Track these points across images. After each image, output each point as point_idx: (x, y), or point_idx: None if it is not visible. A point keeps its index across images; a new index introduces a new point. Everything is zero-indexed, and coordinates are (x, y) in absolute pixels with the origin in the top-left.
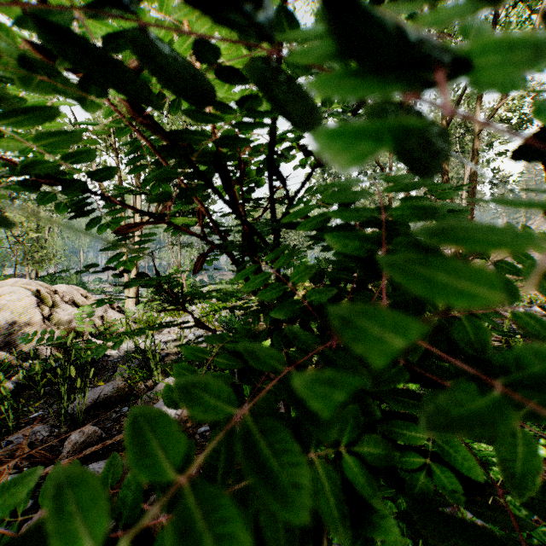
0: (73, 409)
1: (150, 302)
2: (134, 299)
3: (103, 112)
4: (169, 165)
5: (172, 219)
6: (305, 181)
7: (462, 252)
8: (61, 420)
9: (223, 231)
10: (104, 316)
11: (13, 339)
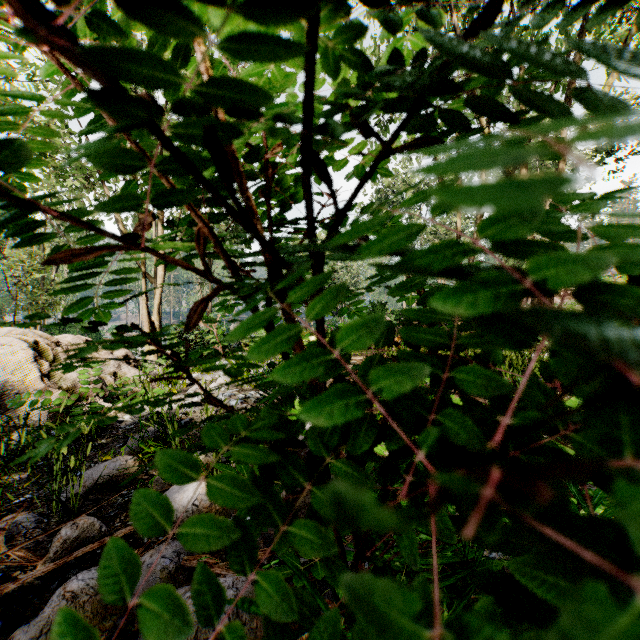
0: (66, 494)
1: None
2: None
3: (62, 86)
4: (150, 160)
5: (158, 245)
6: (367, 178)
7: None
8: (53, 507)
9: (244, 266)
10: (117, 373)
11: (4, 402)
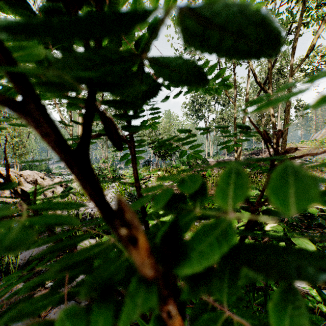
0: (8, 268)
1: None
2: None
3: None
4: None
5: None
6: None
7: (281, 150)
8: (3, 274)
9: None
10: (54, 191)
11: None
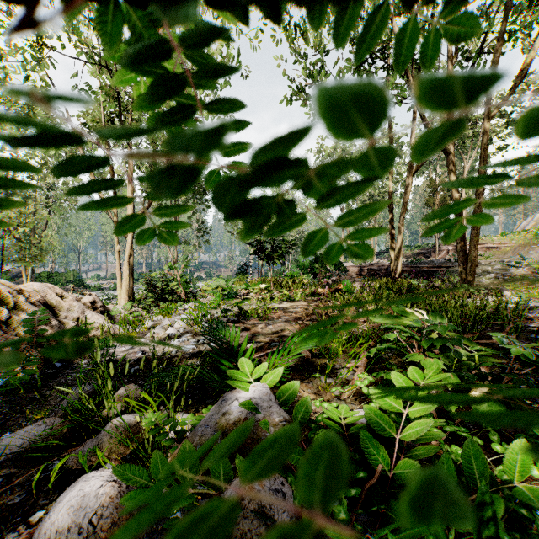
0: None
1: (143, 299)
2: (126, 296)
3: None
4: None
5: None
6: None
7: (470, 247)
8: None
9: None
10: (81, 318)
11: None
